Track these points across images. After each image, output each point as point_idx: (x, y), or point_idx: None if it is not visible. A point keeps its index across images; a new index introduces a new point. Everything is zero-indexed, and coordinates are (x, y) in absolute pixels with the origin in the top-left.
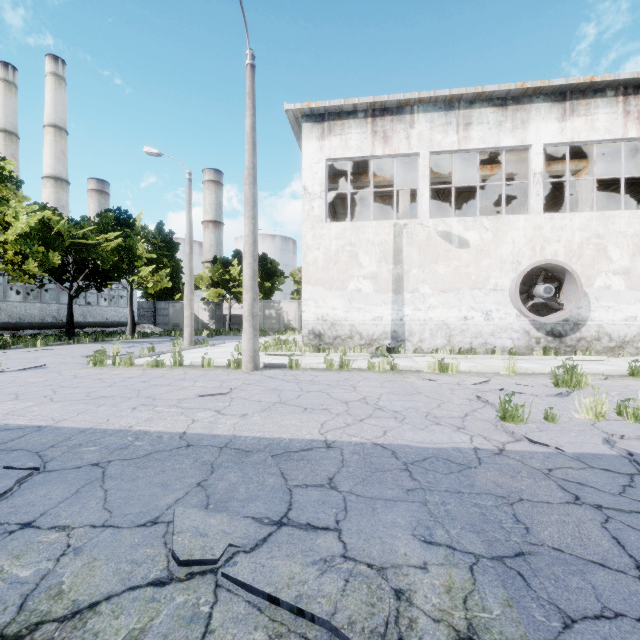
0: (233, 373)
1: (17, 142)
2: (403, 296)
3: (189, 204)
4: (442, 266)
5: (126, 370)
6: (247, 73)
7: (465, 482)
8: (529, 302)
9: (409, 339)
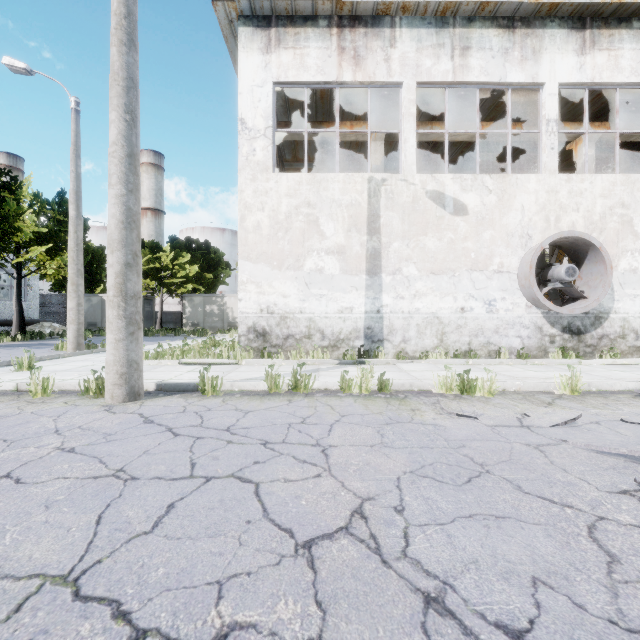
0: (76, 410)
1: None
2: (381, 279)
3: (75, 146)
4: (432, 239)
5: None
6: None
7: None
8: (543, 288)
9: (389, 338)
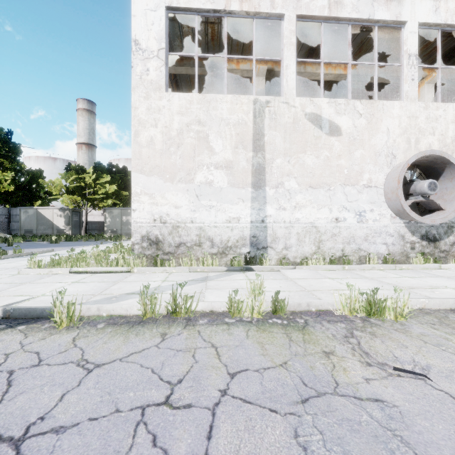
0: None
1: None
2: (265, 192)
3: None
4: (311, 156)
5: None
6: None
7: None
8: (405, 201)
9: (272, 246)
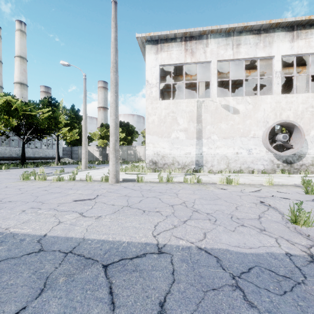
0: (103, 184)
1: (1, 65)
2: (202, 141)
3: (85, 92)
4: (224, 124)
5: (40, 183)
6: (112, 6)
7: (309, 311)
8: (273, 144)
9: (205, 165)
